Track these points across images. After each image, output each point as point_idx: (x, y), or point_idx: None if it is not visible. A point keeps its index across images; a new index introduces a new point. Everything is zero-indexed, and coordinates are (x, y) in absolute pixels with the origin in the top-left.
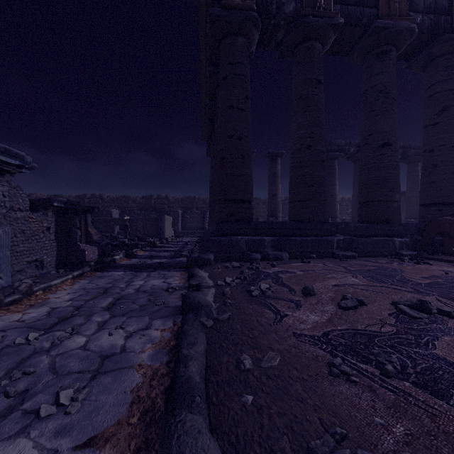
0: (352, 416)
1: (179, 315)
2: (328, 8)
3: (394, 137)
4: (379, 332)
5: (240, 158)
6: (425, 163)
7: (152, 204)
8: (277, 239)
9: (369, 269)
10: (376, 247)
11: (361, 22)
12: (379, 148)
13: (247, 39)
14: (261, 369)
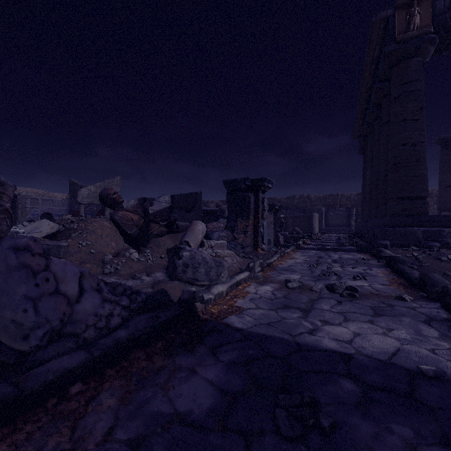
0: None
1: (385, 267)
2: None
3: None
4: None
5: (414, 162)
6: None
7: (294, 204)
8: None
9: None
10: None
11: None
12: None
13: (422, 56)
14: None
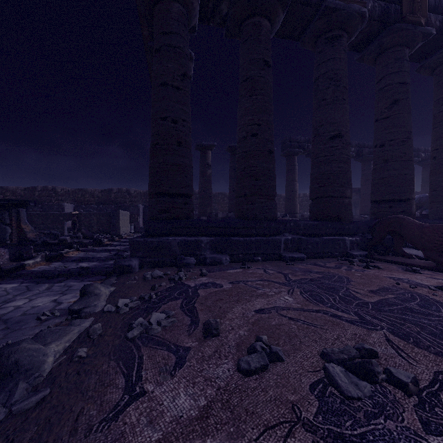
0: None
1: None
2: None
3: (345, 128)
4: None
5: (175, 145)
6: (376, 158)
7: (112, 198)
8: (216, 240)
9: (312, 279)
10: (326, 247)
11: (311, 1)
12: (330, 140)
13: (186, 7)
14: None
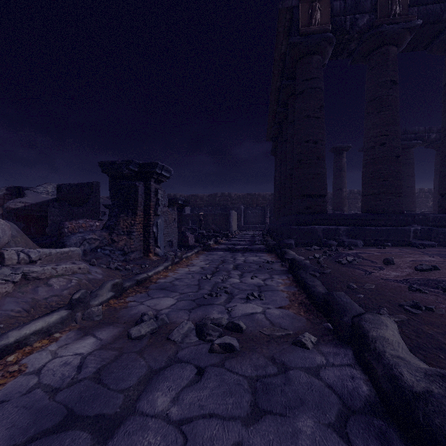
0: (423, 300)
1: (287, 274)
2: (403, 13)
3: None
4: None
5: (315, 159)
6: None
7: (216, 201)
8: (351, 228)
9: None
10: None
11: (441, 18)
12: None
13: (322, 55)
14: (364, 289)
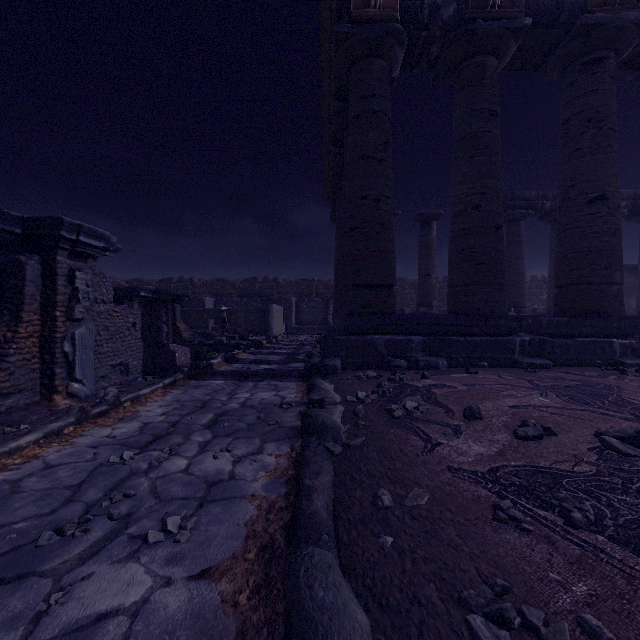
0: (520, 568)
1: (297, 438)
2: (506, 5)
3: (613, 187)
4: (571, 471)
5: (377, 227)
6: None
7: (256, 290)
8: (429, 339)
9: (567, 385)
10: (582, 352)
11: (558, 20)
12: (587, 205)
13: (388, 61)
14: (404, 508)
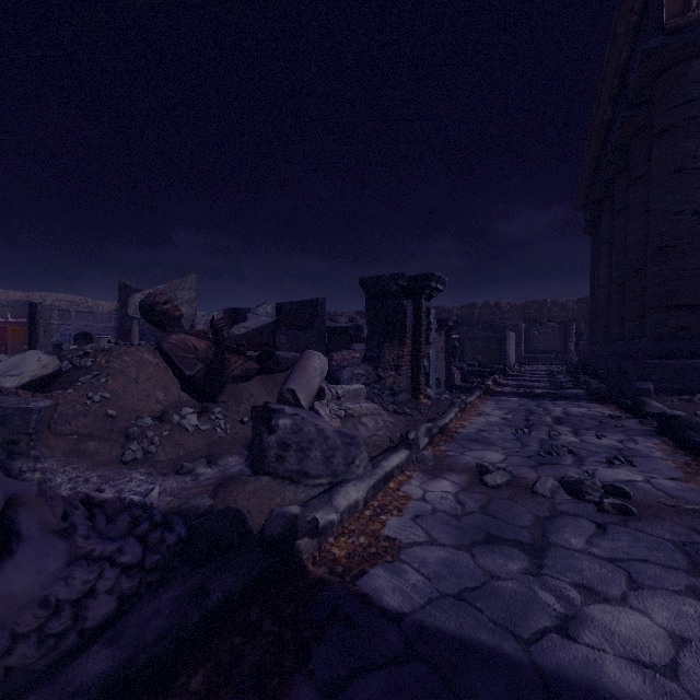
0: None
1: (659, 436)
2: None
3: None
4: None
5: (697, 243)
6: None
7: (474, 316)
8: None
9: None
10: None
11: None
12: None
13: None
14: None
